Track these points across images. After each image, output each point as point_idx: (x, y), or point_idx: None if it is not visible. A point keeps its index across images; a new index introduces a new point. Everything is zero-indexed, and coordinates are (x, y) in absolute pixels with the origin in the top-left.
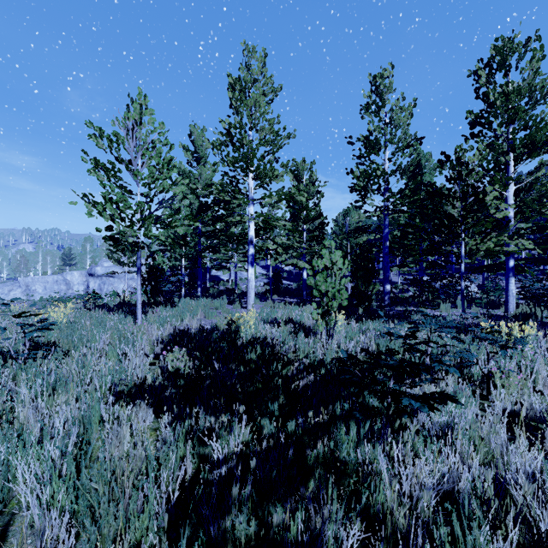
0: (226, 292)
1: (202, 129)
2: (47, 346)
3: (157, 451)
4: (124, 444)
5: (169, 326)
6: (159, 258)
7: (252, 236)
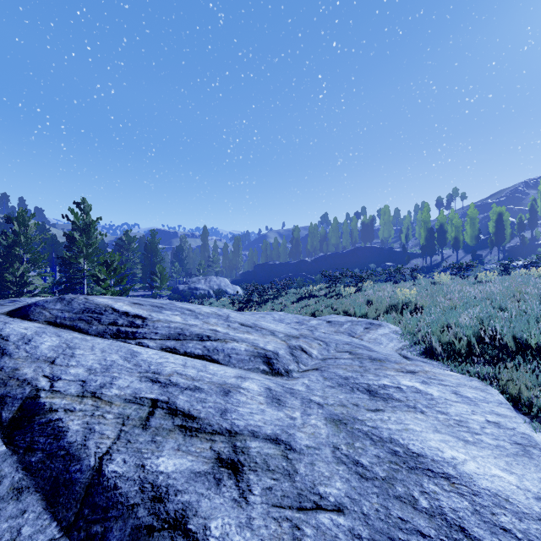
0: None
1: None
2: None
3: None
4: None
5: None
6: None
7: None
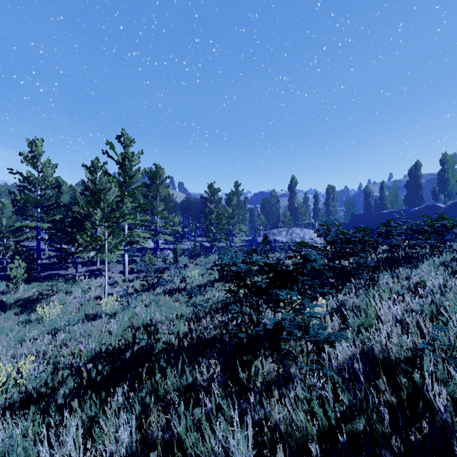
0: None
1: None
2: None
3: None
4: None
5: None
6: None
7: None
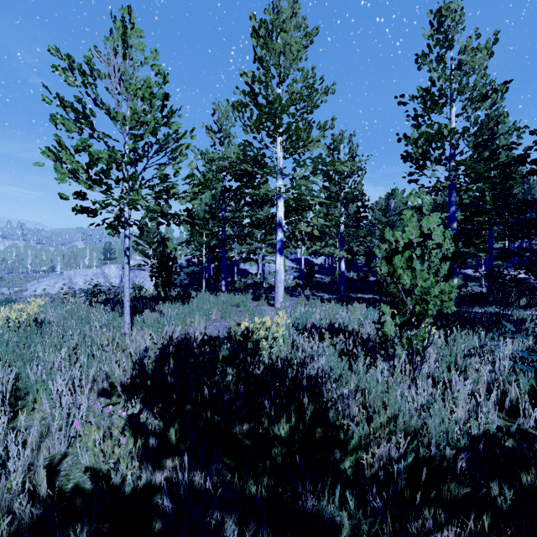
0: (254, 286)
1: None
2: None
3: None
4: None
5: (167, 332)
6: (170, 244)
7: (280, 218)
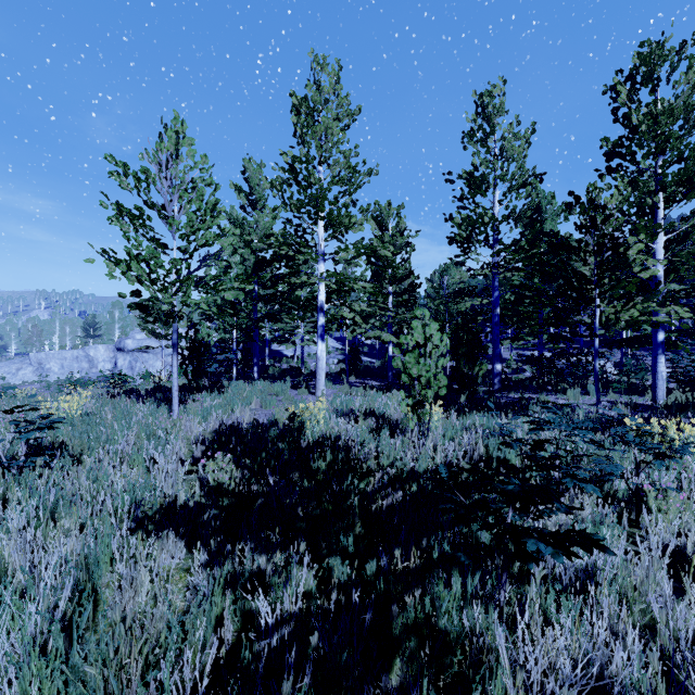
0: (290, 372)
1: (259, 164)
2: (52, 449)
3: (188, 603)
4: (142, 594)
5: (215, 420)
6: (203, 330)
7: (322, 302)
